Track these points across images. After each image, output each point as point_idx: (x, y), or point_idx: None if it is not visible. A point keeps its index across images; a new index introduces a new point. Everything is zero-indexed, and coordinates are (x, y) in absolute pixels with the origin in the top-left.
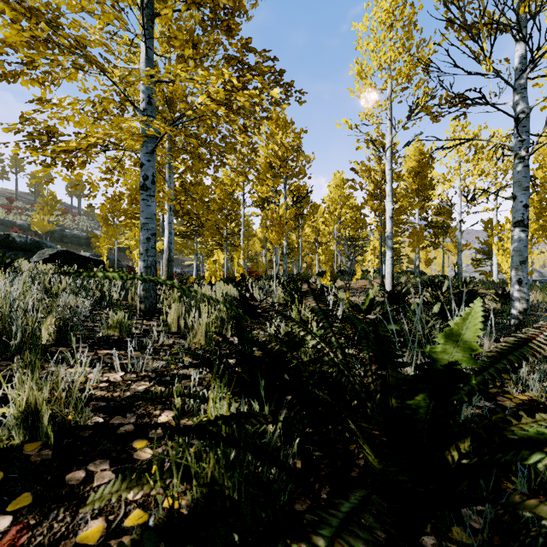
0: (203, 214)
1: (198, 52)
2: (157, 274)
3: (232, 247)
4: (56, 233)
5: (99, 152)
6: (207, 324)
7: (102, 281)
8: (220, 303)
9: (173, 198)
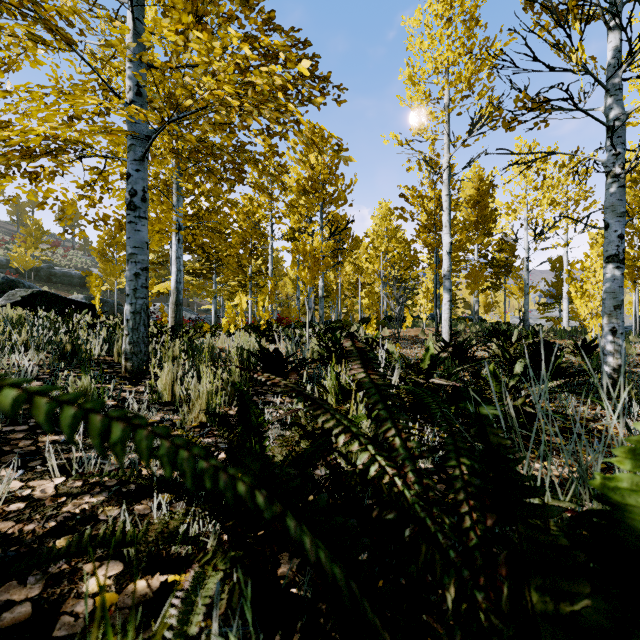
0: (221, 248)
1: (204, 27)
2: (165, 321)
3: (257, 288)
4: (43, 271)
5: (73, 160)
6: (208, 393)
7: (79, 331)
8: (233, 361)
9: (183, 227)
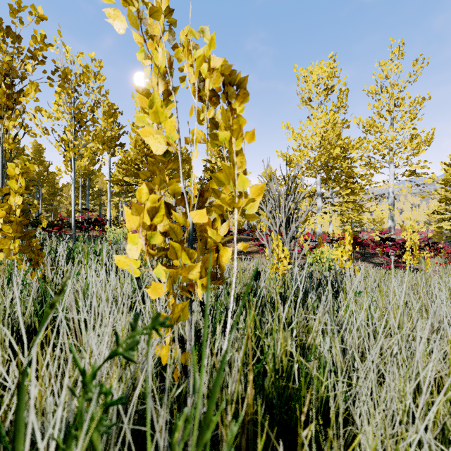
0: None
1: None
2: None
3: None
4: None
5: None
6: None
7: None
8: None
9: None
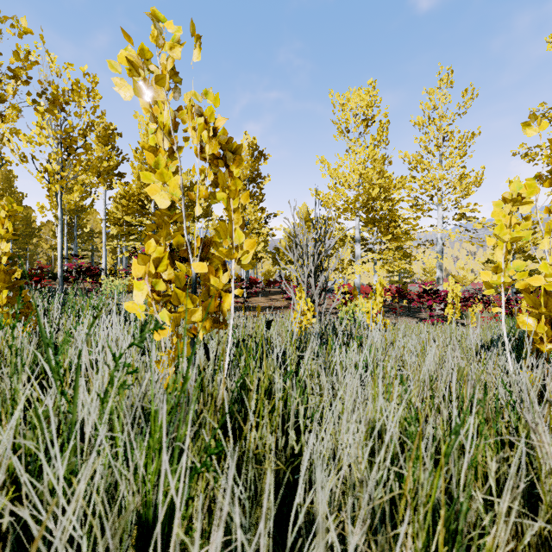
0: None
1: None
2: None
3: None
4: None
5: None
6: None
7: None
8: None
9: None
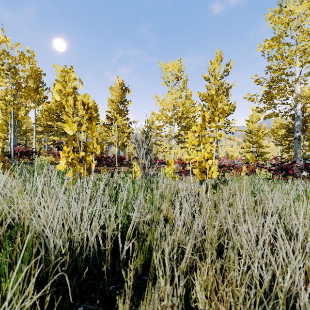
0: None
1: None
2: None
3: None
4: None
5: None
6: None
7: None
8: None
9: None
